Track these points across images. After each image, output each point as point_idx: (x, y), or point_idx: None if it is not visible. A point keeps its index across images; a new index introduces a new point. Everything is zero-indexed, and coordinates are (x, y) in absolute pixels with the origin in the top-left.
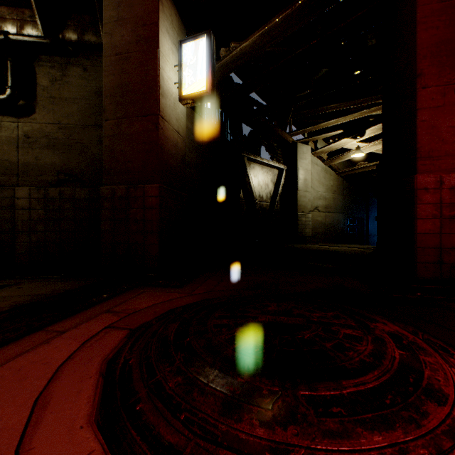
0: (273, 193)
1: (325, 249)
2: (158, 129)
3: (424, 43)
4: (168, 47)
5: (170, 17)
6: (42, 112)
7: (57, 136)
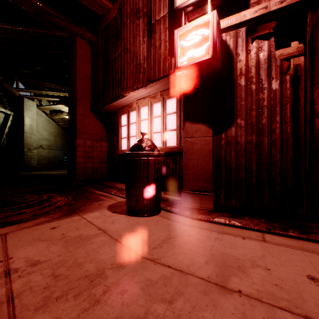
0: None
1: (46, 173)
2: None
3: (80, 88)
4: None
5: None
6: None
7: None
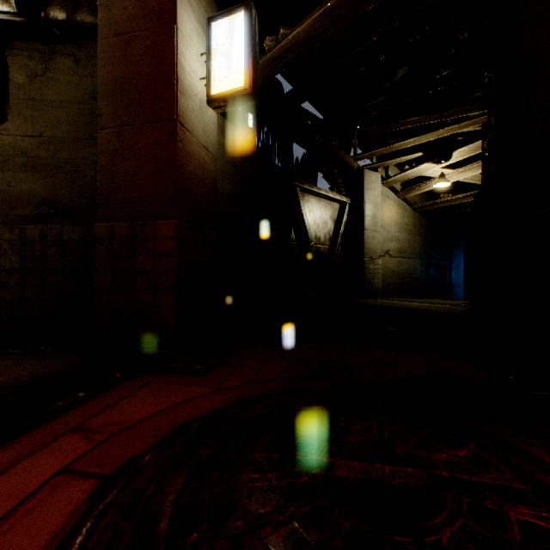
0: (333, 233)
1: (402, 306)
2: (175, 141)
3: None
4: (190, 25)
5: None
6: (16, 120)
7: (38, 154)
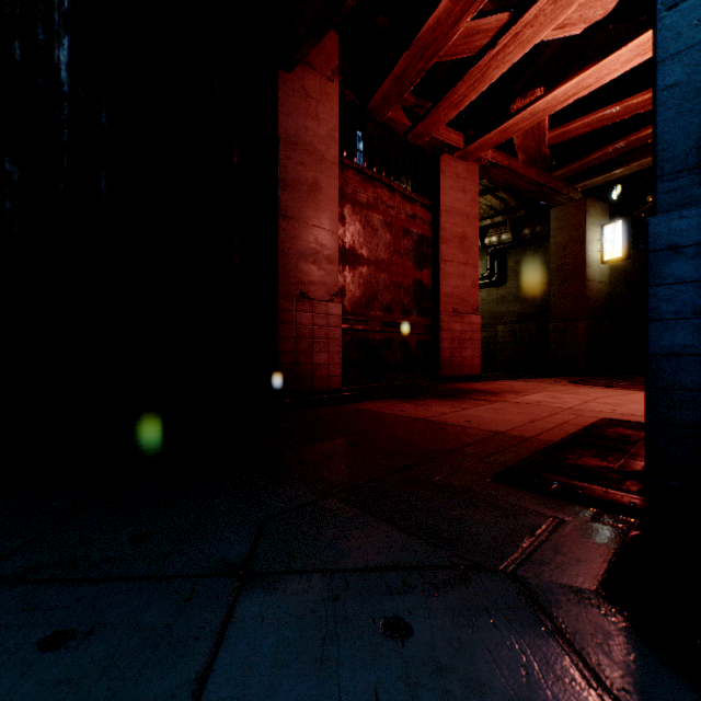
0: None
1: None
2: (584, 289)
3: None
4: (592, 233)
5: (594, 212)
6: (510, 282)
7: (518, 294)
